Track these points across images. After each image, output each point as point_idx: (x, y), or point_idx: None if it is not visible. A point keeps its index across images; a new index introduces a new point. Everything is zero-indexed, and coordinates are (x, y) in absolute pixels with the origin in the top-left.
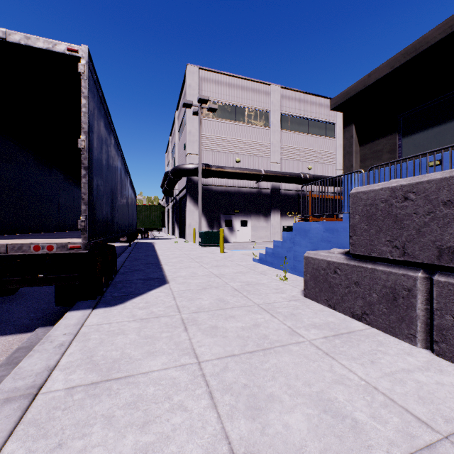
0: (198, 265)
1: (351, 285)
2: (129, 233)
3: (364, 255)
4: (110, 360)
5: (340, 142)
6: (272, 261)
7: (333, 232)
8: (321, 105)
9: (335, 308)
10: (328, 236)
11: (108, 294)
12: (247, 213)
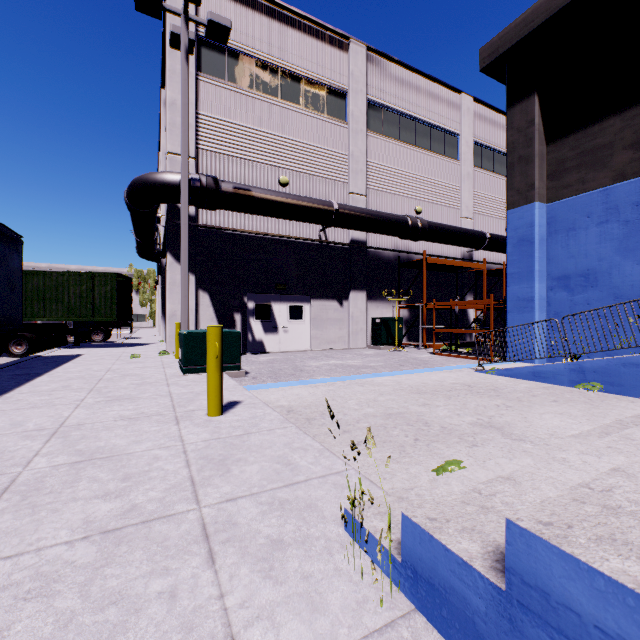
0: None
1: None
2: None
3: None
4: None
5: (468, 170)
6: None
7: None
8: (437, 98)
9: None
10: None
11: None
12: (302, 291)
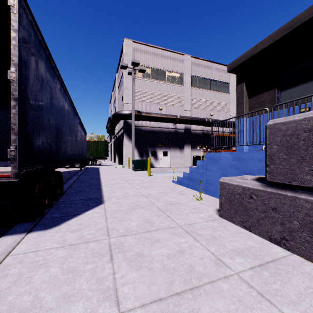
0: (130, 186)
1: (268, 210)
2: (78, 161)
3: (284, 183)
4: (16, 311)
5: (233, 97)
6: (188, 183)
7: (240, 160)
8: (220, 70)
9: (251, 230)
10: (236, 164)
11: (49, 215)
12: (167, 146)
